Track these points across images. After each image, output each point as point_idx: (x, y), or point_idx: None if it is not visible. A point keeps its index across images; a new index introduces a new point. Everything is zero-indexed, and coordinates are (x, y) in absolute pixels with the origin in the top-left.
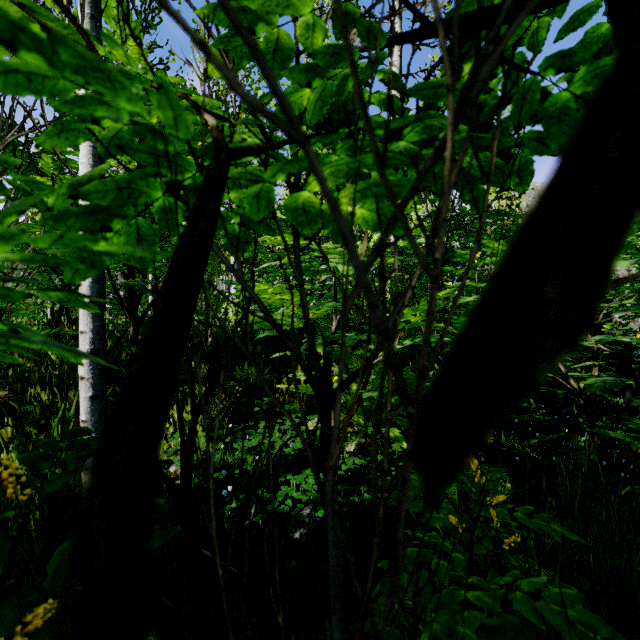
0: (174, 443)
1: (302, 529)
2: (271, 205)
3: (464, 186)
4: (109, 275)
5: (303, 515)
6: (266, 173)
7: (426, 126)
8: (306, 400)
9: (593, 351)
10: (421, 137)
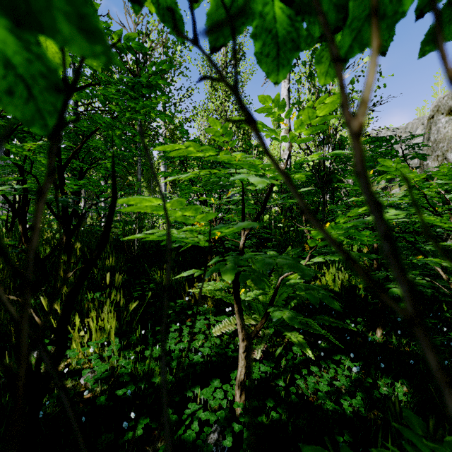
0: (89, 350)
1: None
2: None
3: None
4: None
5: (210, 446)
6: None
7: None
8: (215, 302)
9: None
10: None
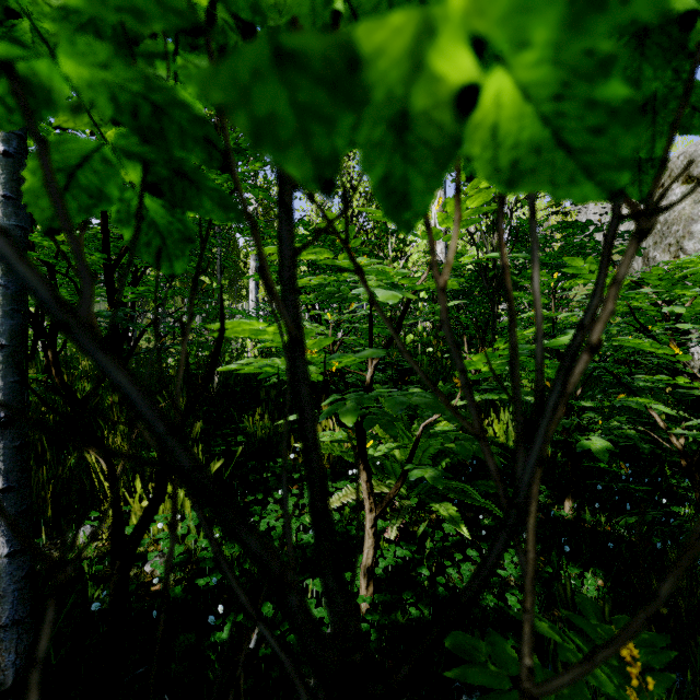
0: (155, 527)
1: None
2: None
3: None
4: None
5: None
6: None
7: None
8: (332, 461)
9: None
10: None
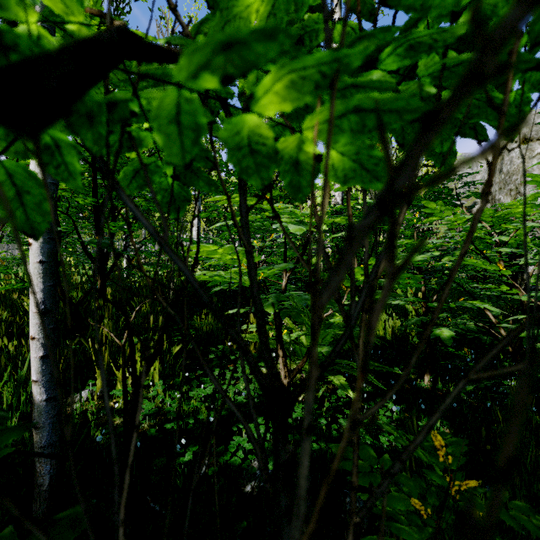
0: None
1: (253, 482)
2: (199, 137)
3: (462, 124)
4: (77, 233)
5: (254, 468)
6: (178, 64)
7: (411, 46)
8: (258, 348)
9: (523, 304)
10: (402, 63)
